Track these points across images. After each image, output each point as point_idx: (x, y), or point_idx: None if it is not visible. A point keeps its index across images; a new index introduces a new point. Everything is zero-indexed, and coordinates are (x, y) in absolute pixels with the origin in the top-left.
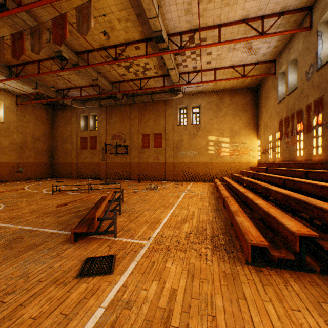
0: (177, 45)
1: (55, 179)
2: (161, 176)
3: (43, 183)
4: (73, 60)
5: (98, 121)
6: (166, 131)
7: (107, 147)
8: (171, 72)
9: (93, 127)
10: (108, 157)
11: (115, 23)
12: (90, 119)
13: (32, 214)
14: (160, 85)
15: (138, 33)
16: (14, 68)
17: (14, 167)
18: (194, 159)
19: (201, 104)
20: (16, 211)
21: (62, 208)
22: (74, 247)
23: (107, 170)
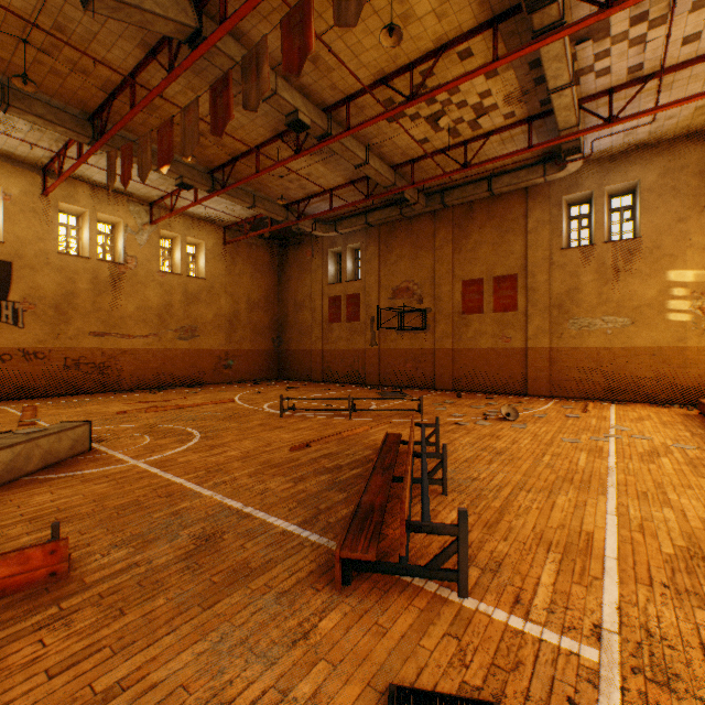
0: (592, 1)
1: (283, 382)
2: (514, 384)
3: (264, 390)
4: (317, 126)
5: (362, 261)
6: (529, 269)
7: (382, 315)
8: (559, 99)
9: (352, 275)
10: (384, 337)
11: (414, 0)
12: (347, 258)
13: (243, 465)
14: (514, 150)
15: (472, 8)
16: (218, 173)
17: (220, 359)
18: (617, 339)
19: (640, 182)
20: (217, 452)
21: (301, 454)
22: (344, 608)
23: (381, 367)
